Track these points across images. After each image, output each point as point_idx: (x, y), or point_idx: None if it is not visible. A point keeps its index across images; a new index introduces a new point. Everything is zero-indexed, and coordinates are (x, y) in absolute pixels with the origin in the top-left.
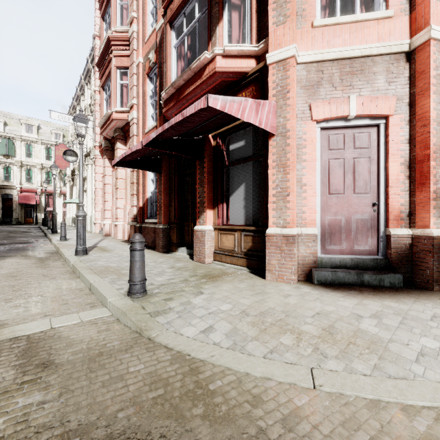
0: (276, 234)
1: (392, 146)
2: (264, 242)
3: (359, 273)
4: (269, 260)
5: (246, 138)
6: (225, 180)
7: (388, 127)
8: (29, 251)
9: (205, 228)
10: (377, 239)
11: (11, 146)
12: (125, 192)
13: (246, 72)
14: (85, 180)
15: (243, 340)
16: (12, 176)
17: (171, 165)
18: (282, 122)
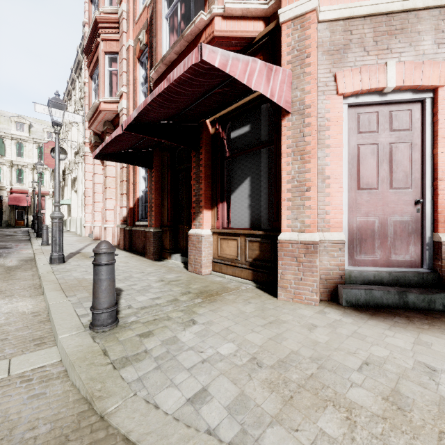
0: (291, 241)
1: (442, 126)
2: (274, 250)
3: (401, 292)
4: (282, 274)
5: (251, 122)
6: (226, 175)
7: (437, 102)
8: (1, 259)
9: (202, 232)
10: (421, 247)
11: (0, 144)
12: (115, 192)
13: (252, 37)
14: (76, 180)
15: (256, 423)
16: (2, 176)
17: (163, 159)
18: (300, 96)
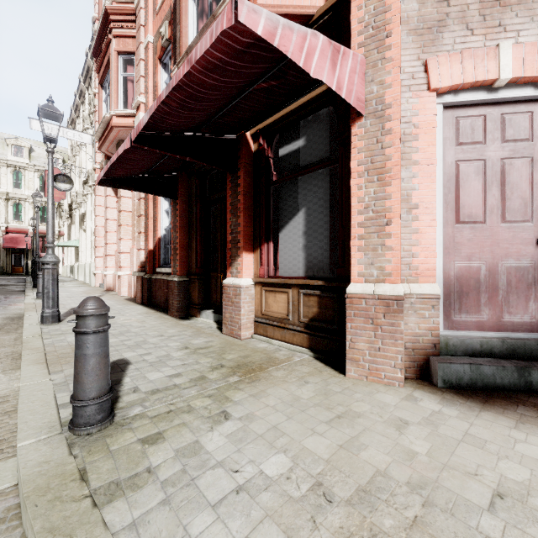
0: (365, 295)
1: None
2: (340, 307)
3: (522, 369)
4: (352, 342)
5: (307, 133)
6: (273, 205)
7: None
8: None
9: (241, 282)
10: None
11: None
12: (132, 231)
13: (309, 15)
14: (85, 216)
15: None
16: None
17: (191, 187)
18: (377, 92)
